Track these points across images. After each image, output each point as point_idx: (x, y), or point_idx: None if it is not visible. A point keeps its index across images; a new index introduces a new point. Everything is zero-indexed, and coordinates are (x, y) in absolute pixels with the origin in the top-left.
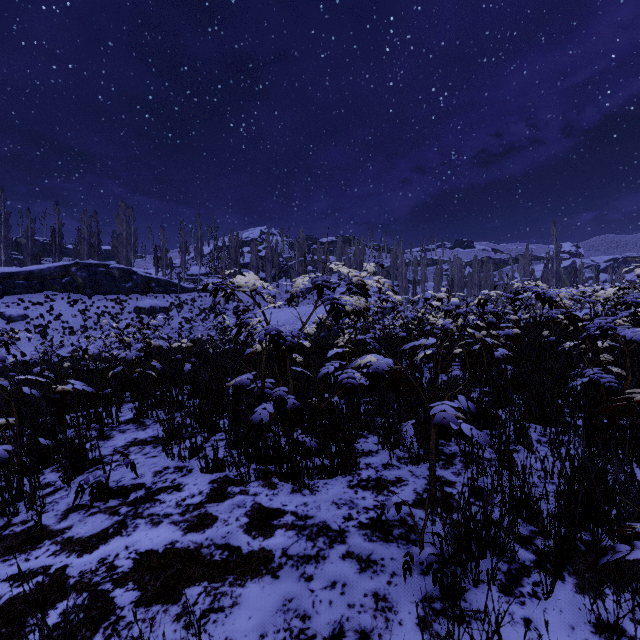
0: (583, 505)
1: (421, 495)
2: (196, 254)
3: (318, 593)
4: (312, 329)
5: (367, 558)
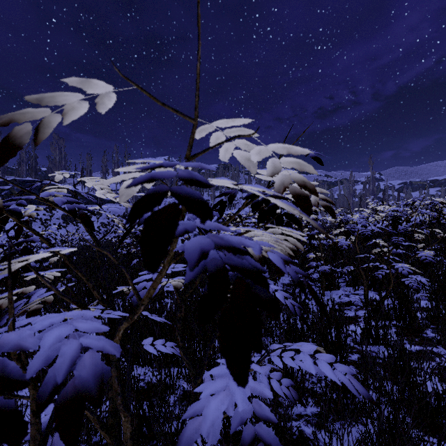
0: None
1: None
2: (113, 174)
3: None
4: (179, 280)
5: None
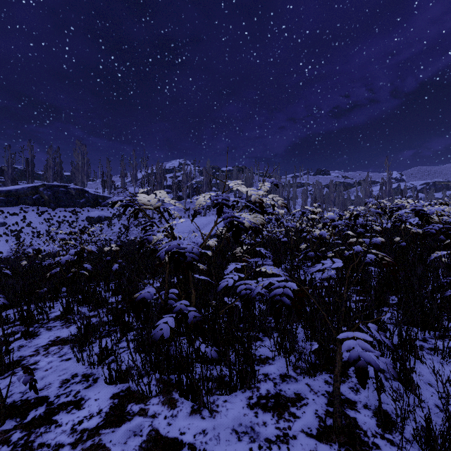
0: None
1: (324, 421)
2: (132, 178)
3: None
4: (213, 242)
5: None
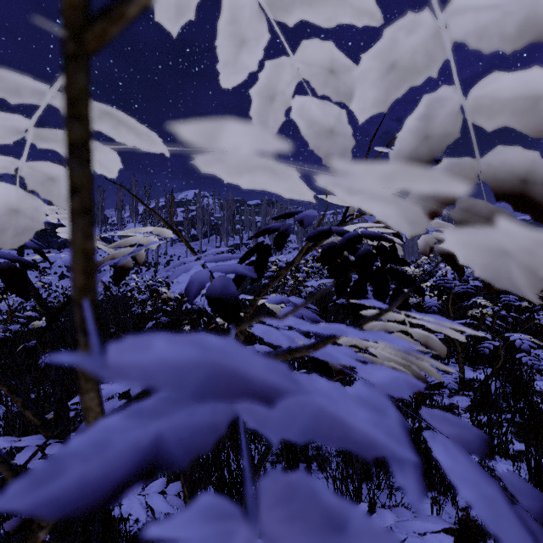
0: None
1: None
2: (131, 212)
3: None
4: None
5: None
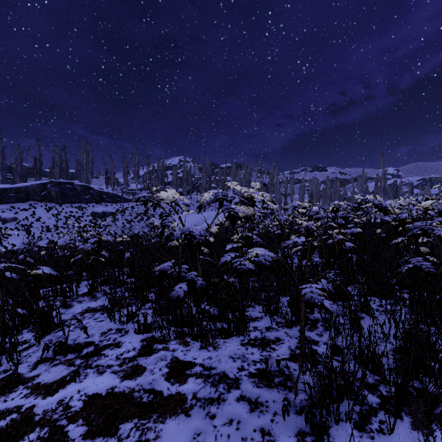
0: (414, 361)
1: (294, 351)
2: (134, 175)
3: (219, 428)
4: (215, 229)
5: (255, 400)
